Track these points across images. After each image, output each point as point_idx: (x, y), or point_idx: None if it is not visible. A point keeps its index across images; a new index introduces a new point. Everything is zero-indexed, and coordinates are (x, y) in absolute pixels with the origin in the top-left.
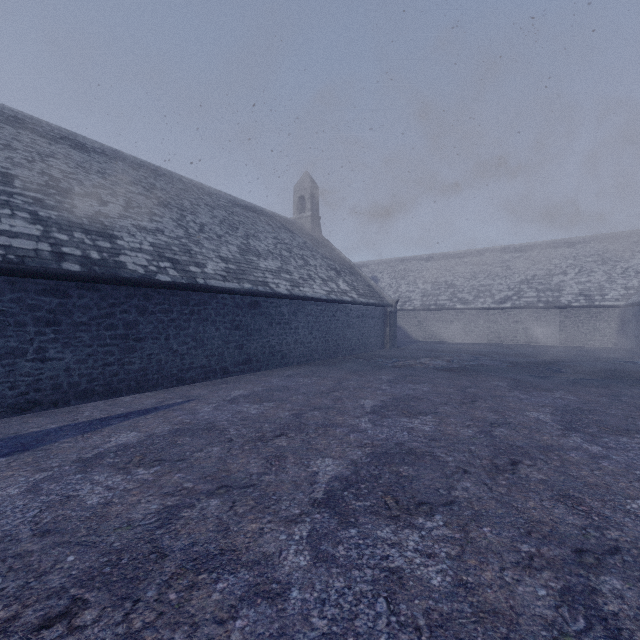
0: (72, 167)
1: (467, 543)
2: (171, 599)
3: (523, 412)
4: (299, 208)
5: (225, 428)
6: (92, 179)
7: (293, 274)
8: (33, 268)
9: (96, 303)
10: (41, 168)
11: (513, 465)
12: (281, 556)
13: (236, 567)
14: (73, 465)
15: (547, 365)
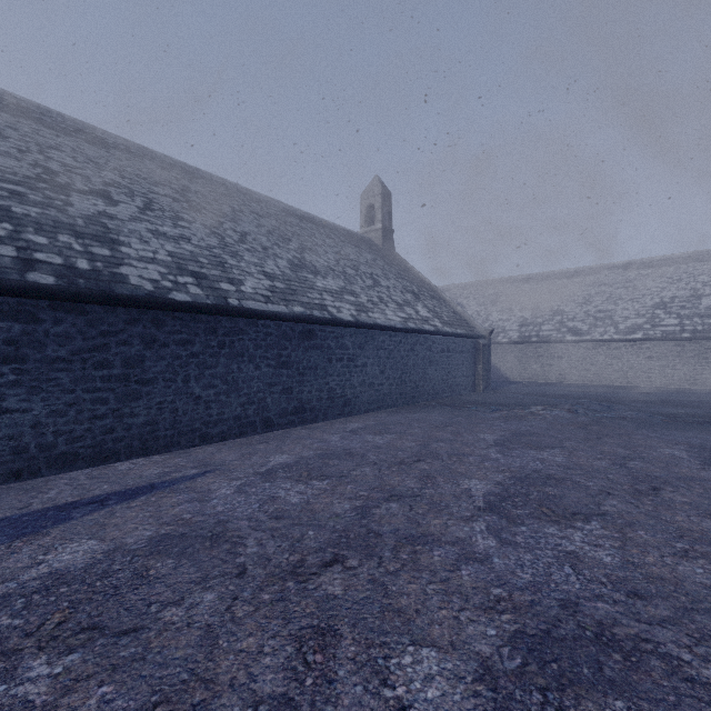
0: (80, 161)
1: None
2: None
3: None
4: (367, 220)
5: (241, 537)
6: (104, 176)
7: (359, 296)
8: None
9: (80, 331)
10: (35, 159)
11: None
12: None
13: None
14: None
15: None
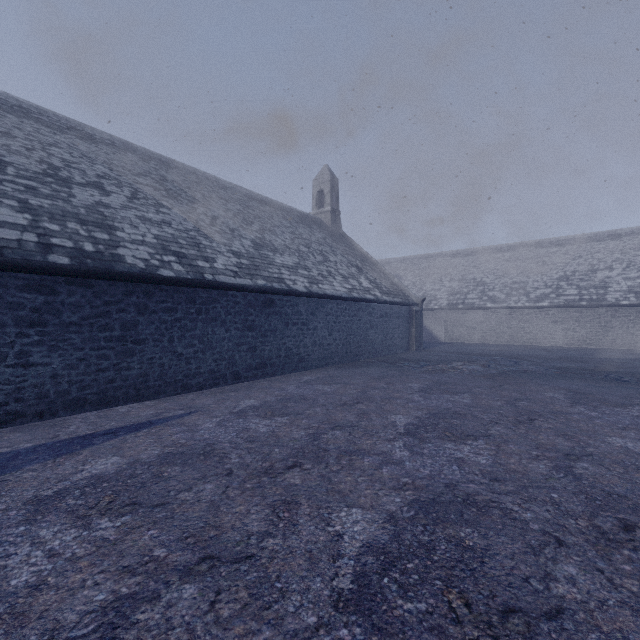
0: (76, 157)
1: None
2: None
3: (602, 437)
4: (318, 203)
5: (226, 453)
6: (96, 169)
7: (311, 270)
8: (12, 260)
9: (88, 301)
10: (40, 156)
11: (628, 531)
12: None
13: None
14: (22, 509)
15: (603, 372)
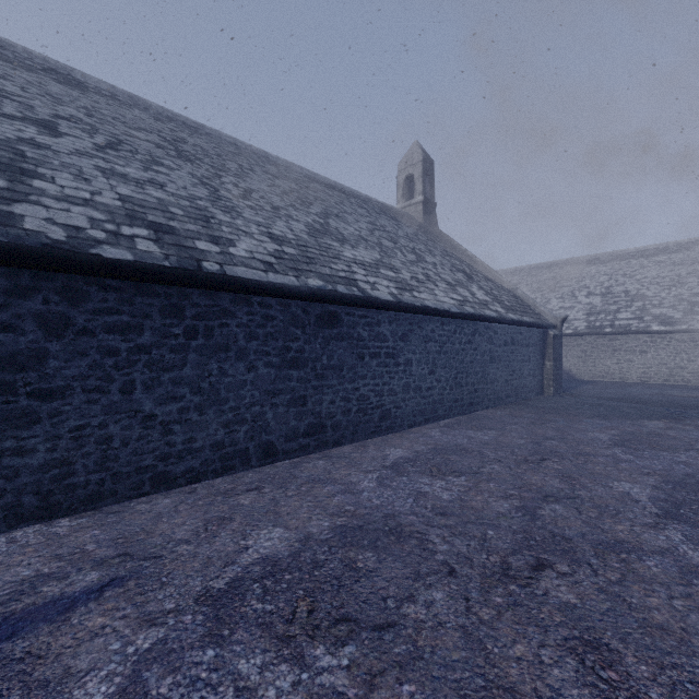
0: (31, 92)
1: None
2: None
3: None
4: (405, 193)
5: None
6: (60, 110)
7: (400, 271)
8: None
9: None
10: None
11: None
12: None
13: None
14: None
15: None
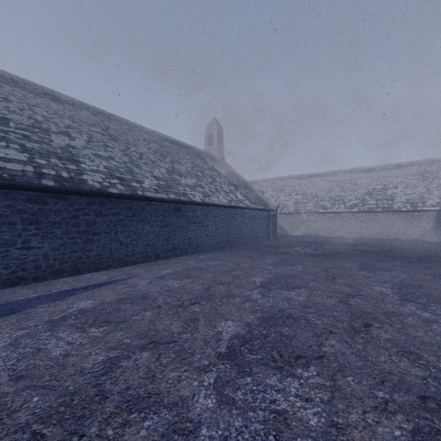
0: (51, 113)
1: (336, 390)
2: (108, 434)
3: (370, 287)
4: (209, 142)
5: (155, 297)
6: (64, 122)
7: (205, 188)
8: (21, 183)
9: (66, 208)
10: (29, 114)
11: (366, 327)
12: (194, 399)
13: (159, 408)
14: (45, 325)
15: (385, 252)
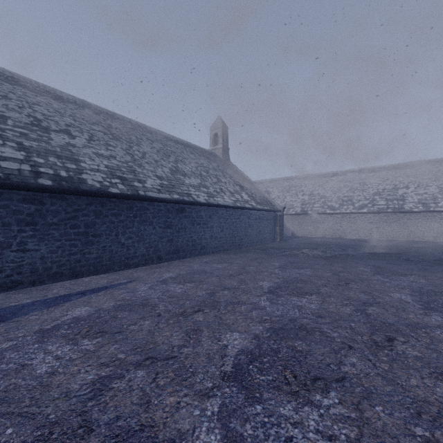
0: (51, 112)
1: (363, 424)
2: None
3: (388, 293)
4: (214, 142)
5: (156, 304)
6: (65, 120)
7: (209, 188)
8: (16, 183)
9: (64, 209)
10: (28, 112)
11: (389, 341)
12: (194, 434)
13: None
14: (34, 335)
15: (398, 255)
